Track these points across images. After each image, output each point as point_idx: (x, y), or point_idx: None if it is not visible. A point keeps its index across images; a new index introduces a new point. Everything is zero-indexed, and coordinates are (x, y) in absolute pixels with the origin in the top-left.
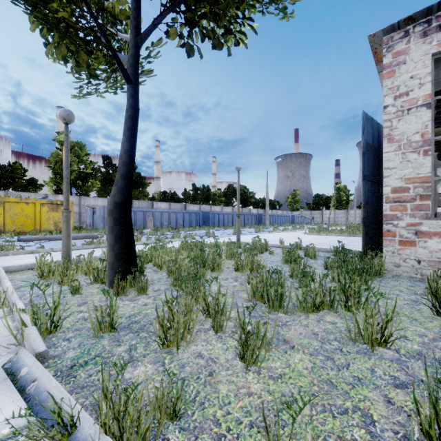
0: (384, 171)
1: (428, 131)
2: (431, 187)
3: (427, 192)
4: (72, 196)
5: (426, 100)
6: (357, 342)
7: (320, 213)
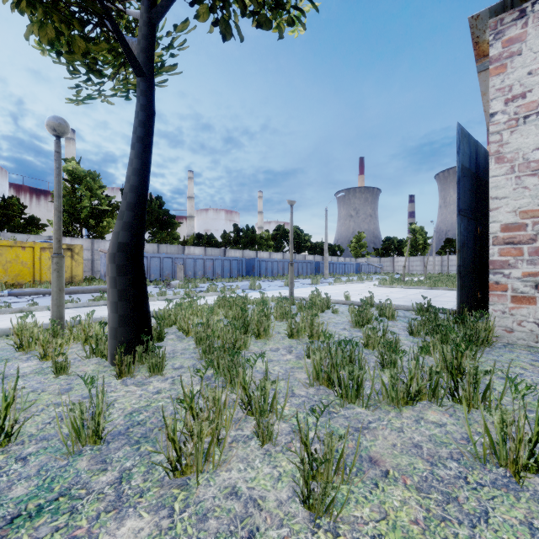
0: (490, 201)
1: None
2: None
3: None
4: (83, 239)
5: None
6: (488, 462)
7: (391, 260)
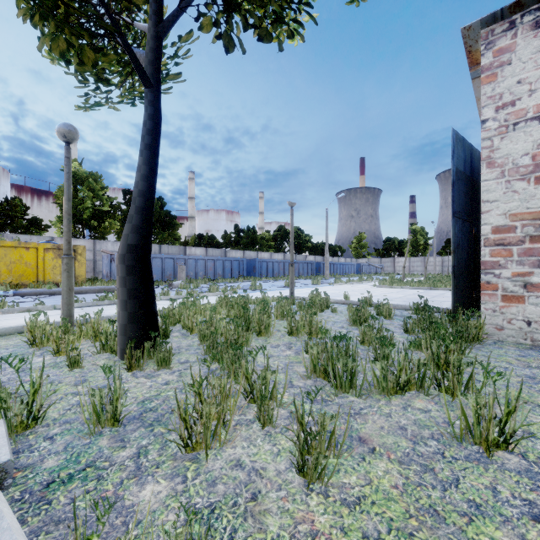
0: (482, 204)
1: None
2: None
3: (539, 232)
4: (85, 240)
5: (539, 112)
6: (464, 441)
7: (392, 261)
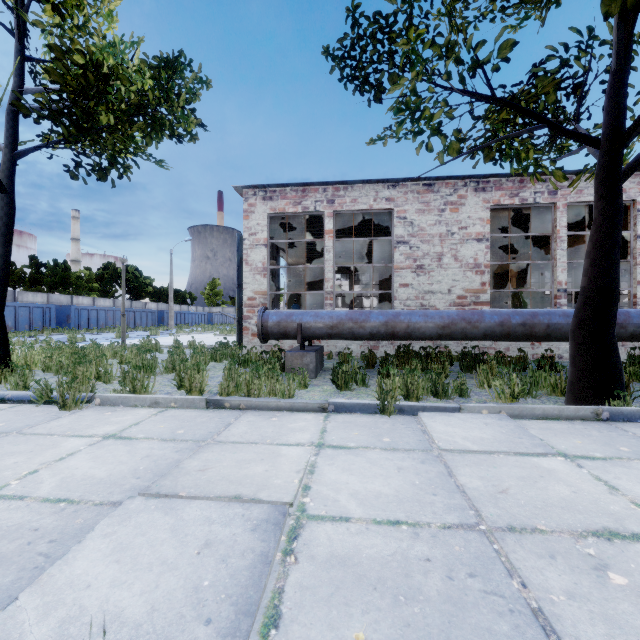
0: (243, 284)
1: (266, 262)
2: (267, 298)
3: (265, 301)
4: None
5: (265, 242)
6: None
7: None
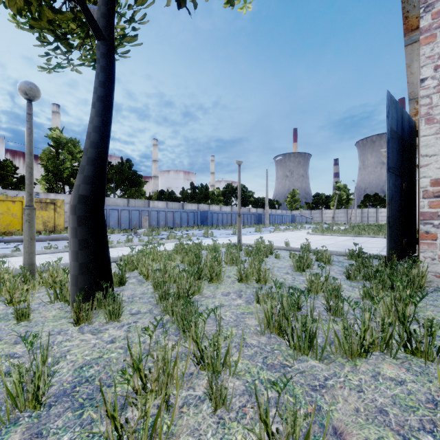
0: (420, 159)
1: None
2: None
3: None
4: (65, 195)
5: None
6: None
7: (320, 212)
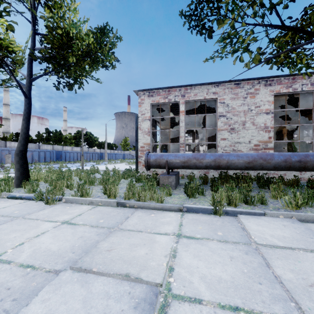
0: (138, 140)
1: (149, 128)
2: (150, 147)
3: (149, 148)
4: None
5: (149, 118)
6: None
7: None
